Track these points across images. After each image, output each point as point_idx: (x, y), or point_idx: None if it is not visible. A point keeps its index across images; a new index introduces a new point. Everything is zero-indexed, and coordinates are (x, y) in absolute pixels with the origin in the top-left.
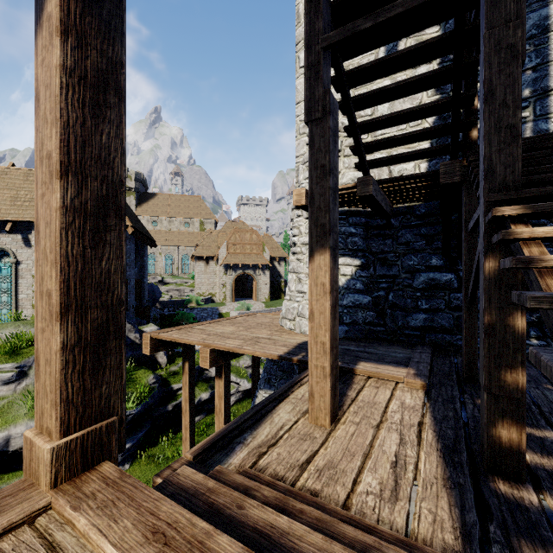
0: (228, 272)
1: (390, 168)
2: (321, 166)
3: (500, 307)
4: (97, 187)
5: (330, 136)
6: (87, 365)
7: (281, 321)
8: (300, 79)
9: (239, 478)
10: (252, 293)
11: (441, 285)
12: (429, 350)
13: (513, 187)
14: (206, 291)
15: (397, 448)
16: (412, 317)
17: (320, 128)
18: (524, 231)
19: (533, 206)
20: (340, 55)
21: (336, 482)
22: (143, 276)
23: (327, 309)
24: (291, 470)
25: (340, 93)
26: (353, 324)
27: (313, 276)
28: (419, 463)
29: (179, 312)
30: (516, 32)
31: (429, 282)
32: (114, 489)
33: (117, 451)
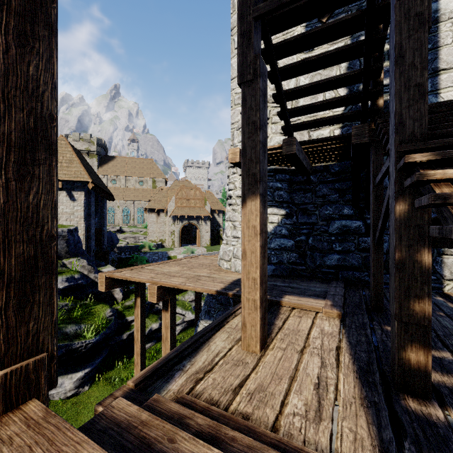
0: (176, 222)
1: (309, 134)
2: (253, 122)
3: (409, 244)
4: (23, 118)
5: (260, 96)
6: (11, 301)
7: (219, 262)
8: (235, 58)
9: (175, 406)
10: (196, 240)
11: (351, 231)
12: (342, 284)
13: (421, 139)
14: (157, 238)
15: (319, 371)
16: (328, 257)
17: (251, 89)
18: (437, 172)
19: (441, 153)
20: (268, 29)
21: (266, 405)
22: (103, 225)
23: (257, 249)
24: (225, 394)
25: (269, 64)
26: (279, 264)
27: (245, 219)
28: (339, 384)
29: (134, 255)
30: (423, 2)
31: (342, 228)
32: (34, 431)
33: (47, 388)
